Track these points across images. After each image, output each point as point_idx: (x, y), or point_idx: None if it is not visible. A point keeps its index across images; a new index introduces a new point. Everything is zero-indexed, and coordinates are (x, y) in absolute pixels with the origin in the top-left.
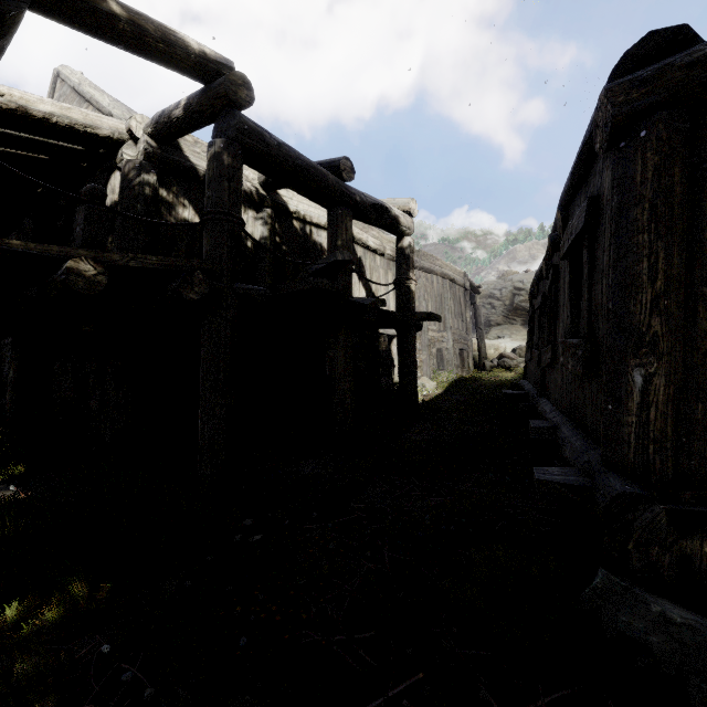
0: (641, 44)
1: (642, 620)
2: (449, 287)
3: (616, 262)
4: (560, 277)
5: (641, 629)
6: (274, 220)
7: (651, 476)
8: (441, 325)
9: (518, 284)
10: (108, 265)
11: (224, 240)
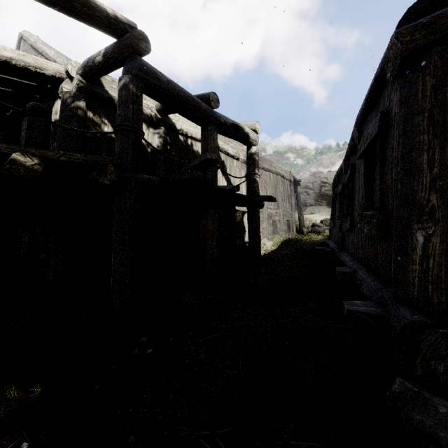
0: (420, 2)
1: (432, 419)
2: (280, 181)
3: (403, 155)
4: (356, 171)
5: (432, 426)
6: (166, 134)
7: (430, 308)
8: (275, 205)
9: (324, 179)
10: (44, 159)
11: (129, 144)
